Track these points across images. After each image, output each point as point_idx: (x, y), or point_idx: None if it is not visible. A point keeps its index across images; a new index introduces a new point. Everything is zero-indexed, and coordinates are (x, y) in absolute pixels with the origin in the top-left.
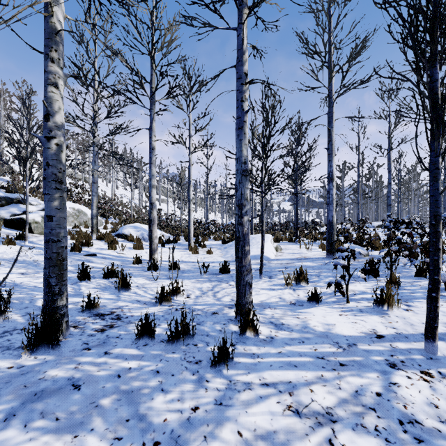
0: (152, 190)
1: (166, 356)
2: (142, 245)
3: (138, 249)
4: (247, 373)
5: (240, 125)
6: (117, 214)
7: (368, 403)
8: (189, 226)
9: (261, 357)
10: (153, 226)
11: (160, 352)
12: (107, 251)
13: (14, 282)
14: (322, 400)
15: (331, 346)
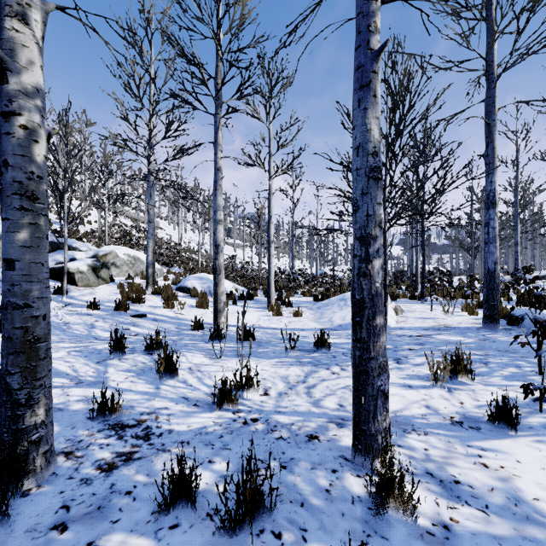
0: (218, 227)
1: None
2: (207, 303)
3: (202, 308)
4: None
5: (365, 81)
6: (182, 263)
7: None
8: (269, 278)
9: None
10: (219, 278)
11: None
12: (162, 311)
13: None
14: None
15: None
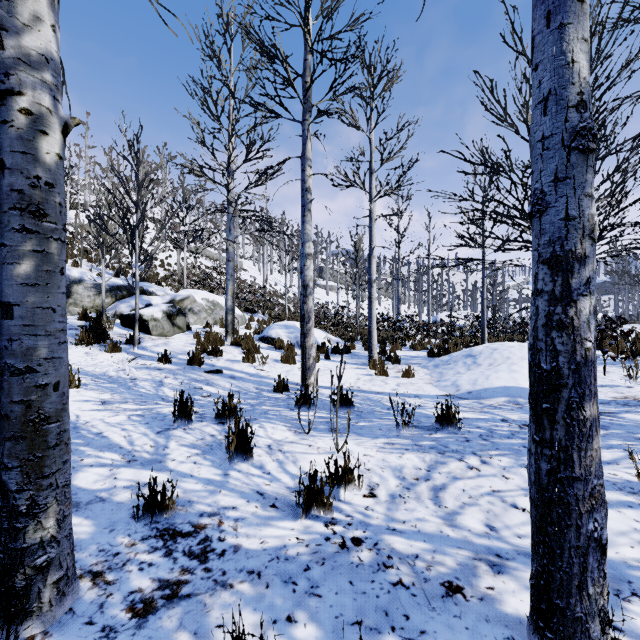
0: (306, 263)
1: None
2: (294, 357)
3: (287, 363)
4: None
5: None
6: (267, 308)
7: None
8: (370, 326)
9: None
10: (308, 327)
11: None
12: (240, 366)
13: (76, 421)
14: None
15: None
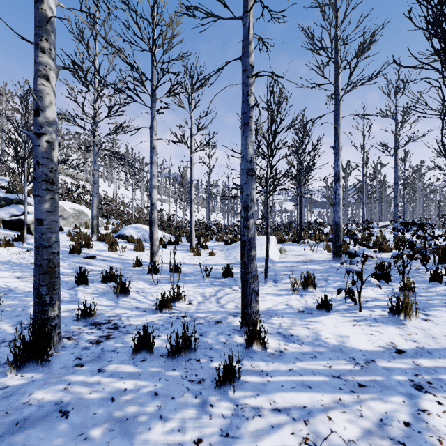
0: (153, 191)
1: (165, 374)
2: (143, 247)
3: (139, 251)
4: (256, 395)
5: (246, 121)
6: (118, 215)
7: (397, 435)
8: (190, 227)
9: (270, 375)
10: (154, 228)
11: (159, 370)
12: (107, 253)
13: (8, 287)
14: (342, 431)
15: (347, 363)
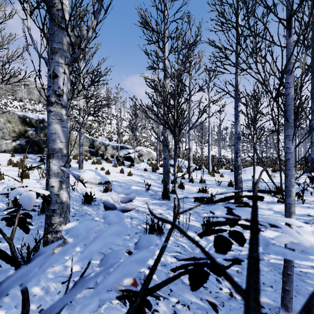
0: (190, 142)
1: (205, 207)
2: (182, 170)
3: (180, 172)
4: None
5: (236, 117)
6: None
7: None
8: (208, 160)
9: None
10: (190, 160)
11: (203, 206)
12: None
13: (141, 182)
14: None
15: (279, 215)
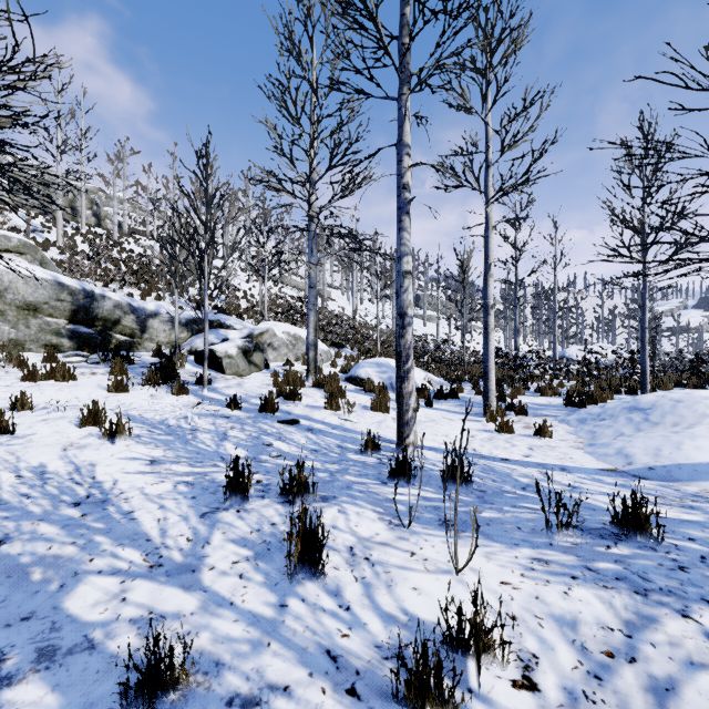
0: (404, 283)
1: None
2: (387, 403)
3: (379, 411)
4: None
5: None
6: (356, 342)
7: None
8: (485, 366)
9: None
10: (405, 368)
11: None
12: (322, 414)
13: (110, 490)
14: None
15: None
